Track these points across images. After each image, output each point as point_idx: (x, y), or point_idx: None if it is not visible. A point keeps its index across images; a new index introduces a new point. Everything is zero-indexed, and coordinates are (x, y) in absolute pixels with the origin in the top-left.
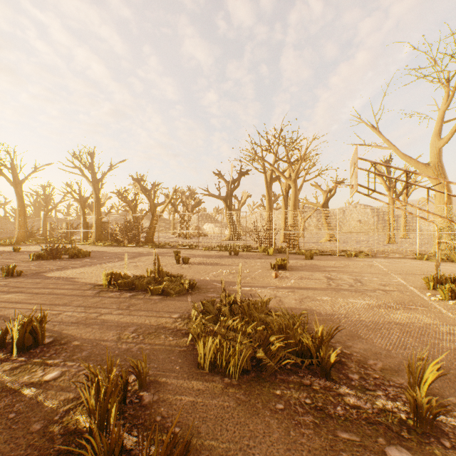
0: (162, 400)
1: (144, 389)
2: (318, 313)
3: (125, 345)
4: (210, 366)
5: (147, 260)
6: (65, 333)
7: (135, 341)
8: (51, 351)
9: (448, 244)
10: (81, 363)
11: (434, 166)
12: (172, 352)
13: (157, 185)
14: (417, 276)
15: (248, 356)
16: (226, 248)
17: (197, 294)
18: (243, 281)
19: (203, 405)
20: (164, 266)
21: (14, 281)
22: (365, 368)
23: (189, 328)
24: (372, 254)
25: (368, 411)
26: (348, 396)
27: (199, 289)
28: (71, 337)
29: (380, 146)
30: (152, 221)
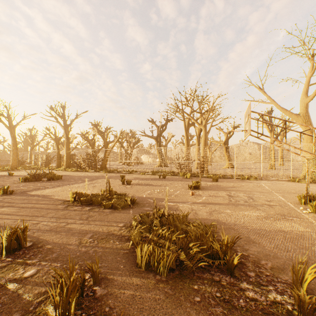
0: (110, 294)
1: (97, 284)
2: (223, 223)
3: (84, 248)
4: (146, 266)
5: (101, 182)
6: (41, 238)
7: (91, 245)
8: (30, 253)
9: (315, 172)
10: (52, 263)
11: (303, 116)
12: (118, 254)
13: (109, 129)
14: (292, 194)
15: (173, 259)
16: (157, 173)
17: (137, 208)
18: (169, 197)
19: (140, 298)
20: (113, 186)
21: (7, 197)
22: (259, 267)
23: (131, 236)
24: (259, 177)
25: (263, 303)
26: (248, 290)
27: (138, 204)
28: (45, 242)
29: (264, 102)
30: (105, 154)
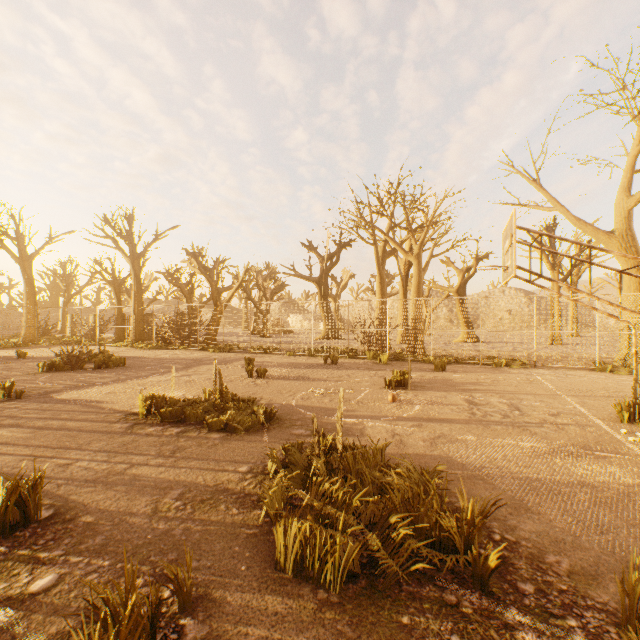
0: (216, 636)
1: (187, 612)
2: (460, 465)
3: (163, 523)
4: (295, 567)
5: (206, 372)
6: (73, 499)
7: (179, 516)
8: (48, 535)
9: None
10: (92, 559)
11: (622, 235)
12: (236, 537)
13: (222, 262)
14: (601, 400)
15: (355, 553)
16: (319, 352)
17: (277, 430)
18: (345, 407)
19: None
20: (230, 381)
21: (11, 406)
22: (542, 571)
23: (263, 498)
24: (531, 363)
25: None
26: (521, 629)
27: (281, 421)
28: (82, 507)
29: (541, 206)
30: (215, 313)
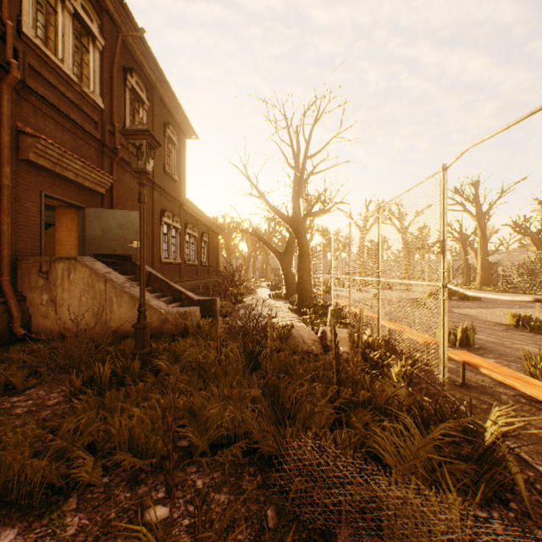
0: None
1: None
2: None
3: None
4: None
5: None
6: (486, 345)
7: None
8: (481, 351)
9: None
10: (508, 362)
11: None
12: None
13: None
14: None
15: None
16: None
17: None
18: None
19: None
20: None
21: (424, 310)
22: None
23: None
24: None
25: None
26: None
27: None
28: (492, 349)
29: None
30: None
